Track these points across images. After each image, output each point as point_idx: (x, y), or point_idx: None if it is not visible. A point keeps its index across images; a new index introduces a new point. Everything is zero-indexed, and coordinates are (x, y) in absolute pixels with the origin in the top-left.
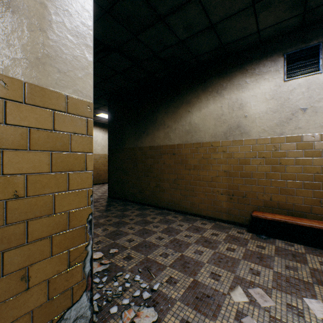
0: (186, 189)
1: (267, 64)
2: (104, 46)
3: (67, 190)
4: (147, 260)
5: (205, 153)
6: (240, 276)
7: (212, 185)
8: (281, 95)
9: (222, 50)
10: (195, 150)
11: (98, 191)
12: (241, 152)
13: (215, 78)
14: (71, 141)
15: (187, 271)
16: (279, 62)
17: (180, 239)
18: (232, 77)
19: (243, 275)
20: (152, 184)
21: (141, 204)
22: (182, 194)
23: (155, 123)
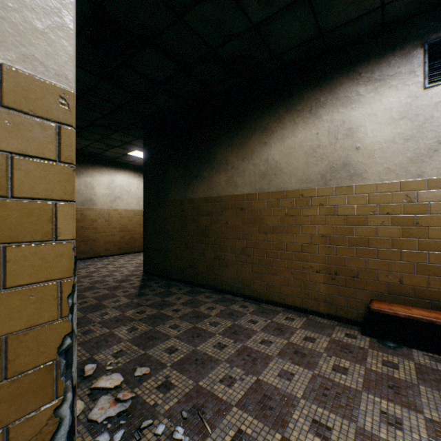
0: (261, 263)
1: (394, 62)
2: (131, 36)
3: (2, 287)
4: (198, 391)
5: (290, 207)
6: (367, 429)
7: (303, 258)
8: (419, 111)
9: (319, 43)
10: (275, 203)
11: (130, 264)
12: (350, 206)
13: (307, 89)
14: (14, 171)
15: (270, 418)
16: (416, 58)
17: (254, 348)
18: (336, 86)
19: (371, 428)
20: (209, 255)
21: (191, 285)
22: (255, 270)
23: (212, 163)
